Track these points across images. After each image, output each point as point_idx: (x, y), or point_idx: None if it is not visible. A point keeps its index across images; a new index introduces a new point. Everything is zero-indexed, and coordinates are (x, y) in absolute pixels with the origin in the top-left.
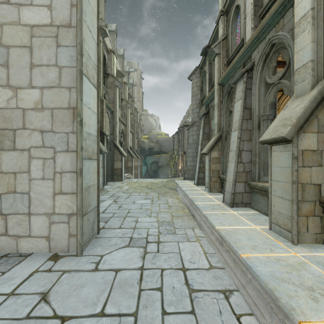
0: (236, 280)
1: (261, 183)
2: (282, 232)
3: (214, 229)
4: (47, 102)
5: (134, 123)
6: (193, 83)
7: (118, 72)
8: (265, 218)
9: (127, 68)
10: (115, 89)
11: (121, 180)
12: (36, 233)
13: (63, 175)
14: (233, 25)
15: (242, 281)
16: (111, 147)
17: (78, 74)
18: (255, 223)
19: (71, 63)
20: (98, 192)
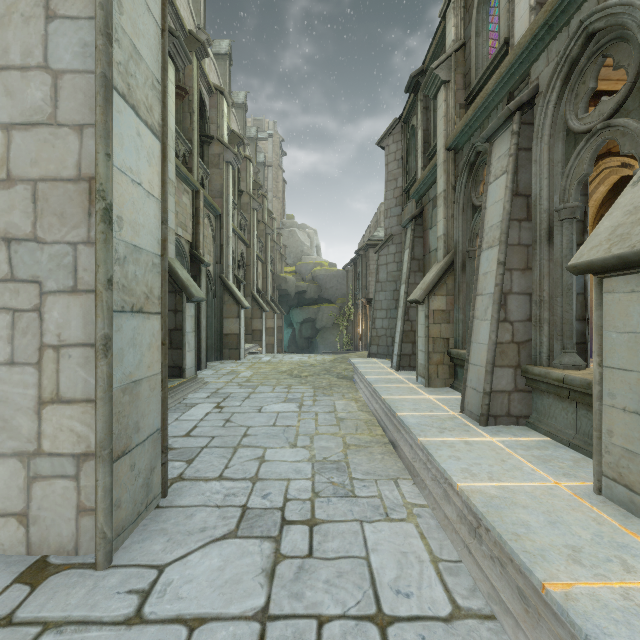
0: None
1: (557, 369)
2: (637, 504)
3: (451, 486)
4: (21, 162)
5: (266, 241)
6: (388, 154)
7: (233, 134)
8: (572, 458)
9: (253, 131)
10: (226, 168)
11: (238, 359)
12: None
13: (62, 355)
14: (480, 16)
15: None
16: (217, 289)
17: (98, 86)
18: (554, 472)
19: (83, 62)
20: (166, 393)
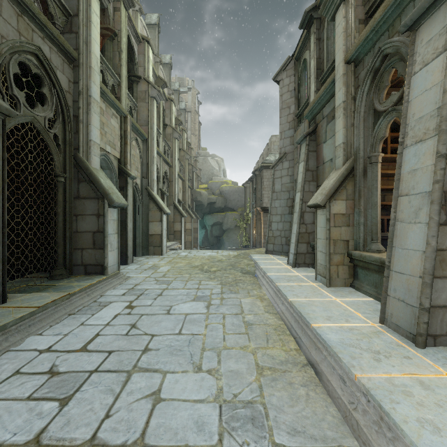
0: None
1: None
2: None
3: None
4: None
5: (185, 164)
6: (282, 87)
7: (158, 79)
8: None
9: (176, 85)
10: (151, 102)
11: (161, 254)
12: None
13: None
14: None
15: None
16: (144, 199)
17: None
18: None
19: None
20: None
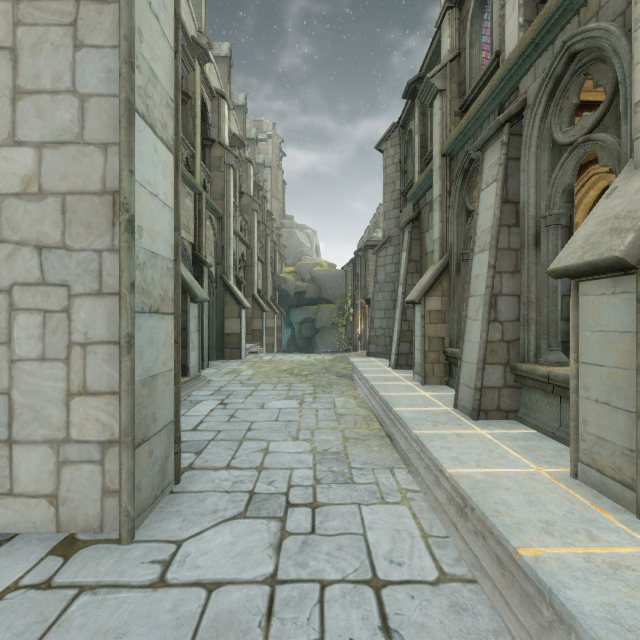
0: (511, 620)
1: (543, 366)
2: (607, 485)
3: (442, 473)
4: (52, 177)
5: (266, 241)
6: (386, 158)
7: (234, 137)
8: (555, 448)
9: (252, 133)
10: (227, 171)
11: (239, 358)
12: (25, 486)
13: (88, 351)
14: (473, 28)
15: (528, 624)
16: (219, 290)
17: (122, 110)
18: (537, 460)
19: (107, 87)
20: (178, 387)
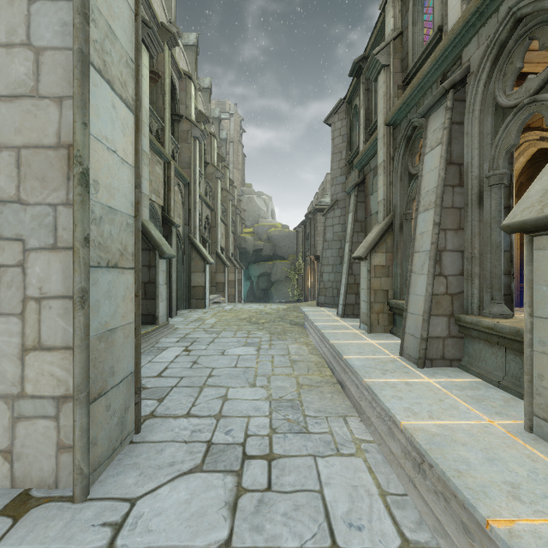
0: None
1: (487, 317)
2: None
3: (395, 424)
4: (6, 131)
5: (228, 206)
6: (333, 130)
7: (199, 114)
8: (502, 398)
9: (216, 112)
10: (193, 143)
11: (204, 308)
12: None
13: (43, 306)
14: (415, 7)
15: None
16: (186, 247)
17: (75, 61)
18: (487, 411)
19: (62, 40)
20: (139, 339)
